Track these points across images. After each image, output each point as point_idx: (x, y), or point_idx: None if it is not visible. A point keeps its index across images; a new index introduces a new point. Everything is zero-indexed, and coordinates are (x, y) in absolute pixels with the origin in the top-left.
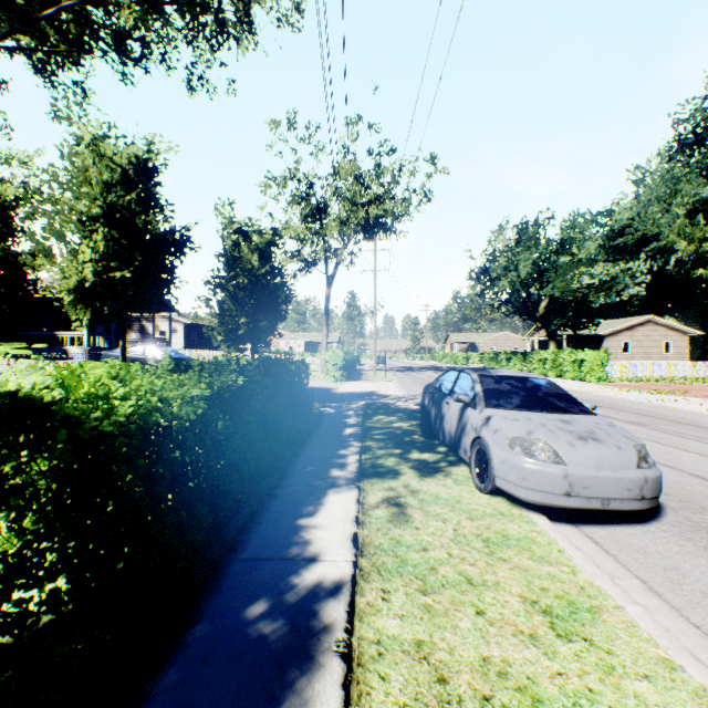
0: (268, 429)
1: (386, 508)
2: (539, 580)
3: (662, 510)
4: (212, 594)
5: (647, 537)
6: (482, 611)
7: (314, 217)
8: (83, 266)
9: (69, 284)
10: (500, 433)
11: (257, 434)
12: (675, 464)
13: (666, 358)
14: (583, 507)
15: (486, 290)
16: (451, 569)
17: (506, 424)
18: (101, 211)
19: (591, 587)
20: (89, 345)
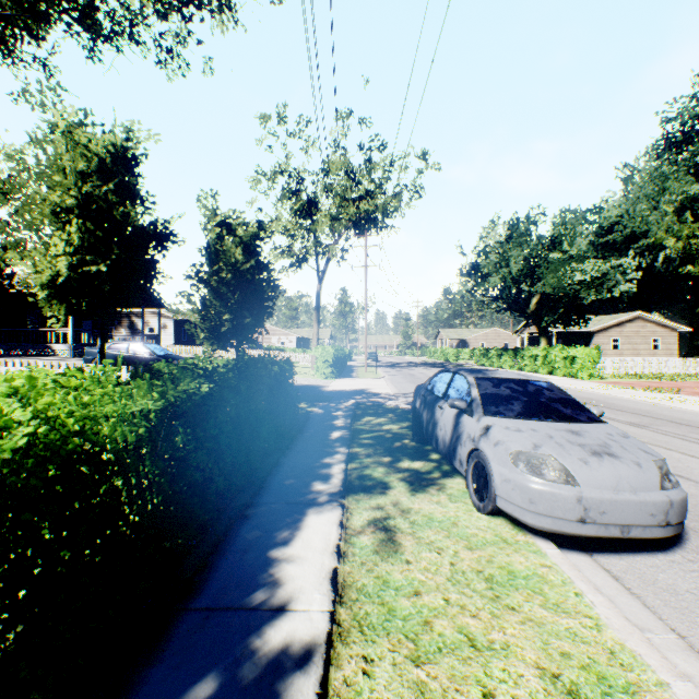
0: (243, 438)
1: (372, 533)
2: (557, 640)
3: (683, 533)
4: (149, 667)
5: (674, 570)
6: (491, 692)
7: (305, 212)
8: (57, 259)
9: (41, 279)
10: (502, 446)
11: (228, 446)
12: (686, 473)
13: (655, 355)
14: (600, 535)
15: (477, 286)
16: (449, 623)
17: (508, 435)
18: (76, 202)
19: (623, 652)
20: (74, 342)
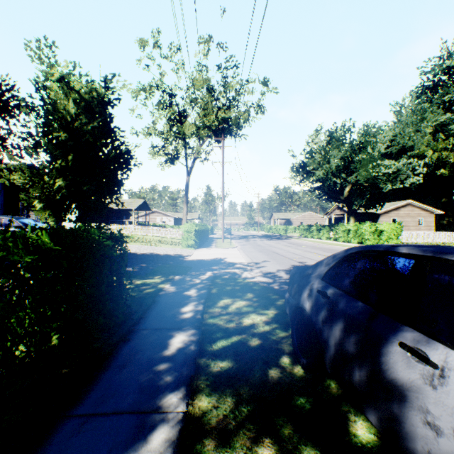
0: None
1: None
2: None
3: None
4: None
5: None
6: None
7: (176, 121)
8: None
9: None
10: None
11: None
12: None
13: (420, 229)
14: None
15: (304, 179)
16: None
17: None
18: None
19: None
20: None
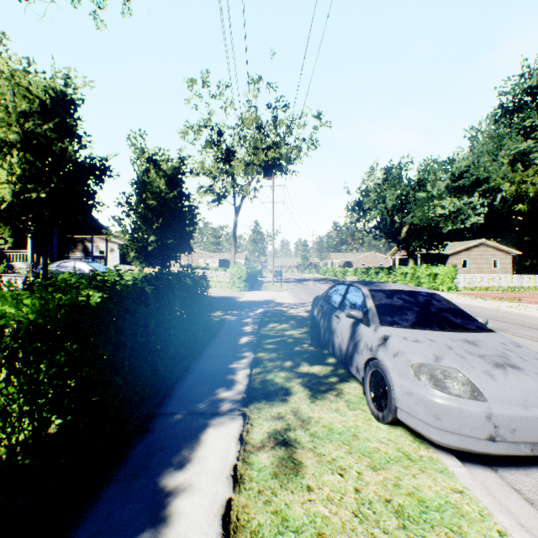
0: (150, 348)
1: (272, 450)
2: None
3: None
4: None
5: None
6: None
7: (224, 159)
8: (2, 187)
9: None
10: (402, 357)
11: (129, 357)
12: None
13: (494, 272)
14: (509, 453)
15: (360, 219)
16: None
17: (407, 346)
18: (18, 138)
19: None
20: (32, 261)
